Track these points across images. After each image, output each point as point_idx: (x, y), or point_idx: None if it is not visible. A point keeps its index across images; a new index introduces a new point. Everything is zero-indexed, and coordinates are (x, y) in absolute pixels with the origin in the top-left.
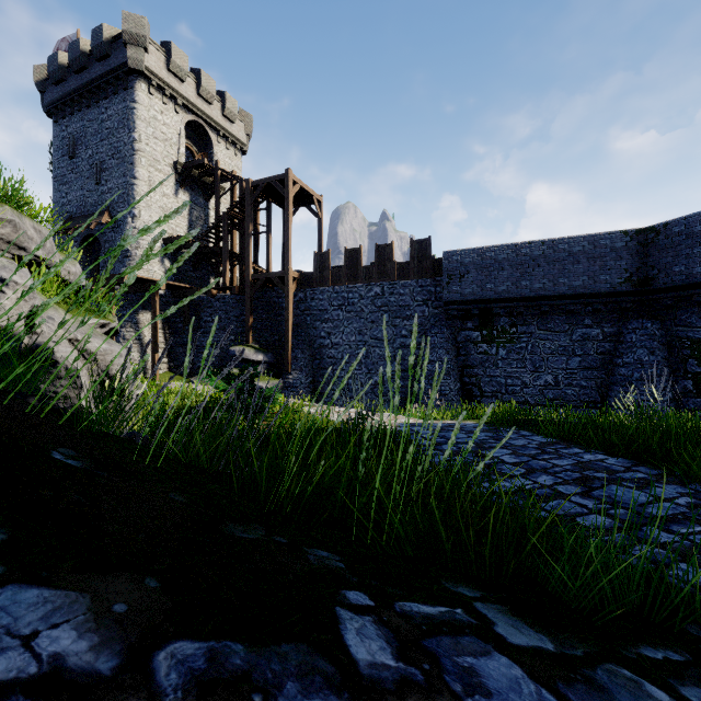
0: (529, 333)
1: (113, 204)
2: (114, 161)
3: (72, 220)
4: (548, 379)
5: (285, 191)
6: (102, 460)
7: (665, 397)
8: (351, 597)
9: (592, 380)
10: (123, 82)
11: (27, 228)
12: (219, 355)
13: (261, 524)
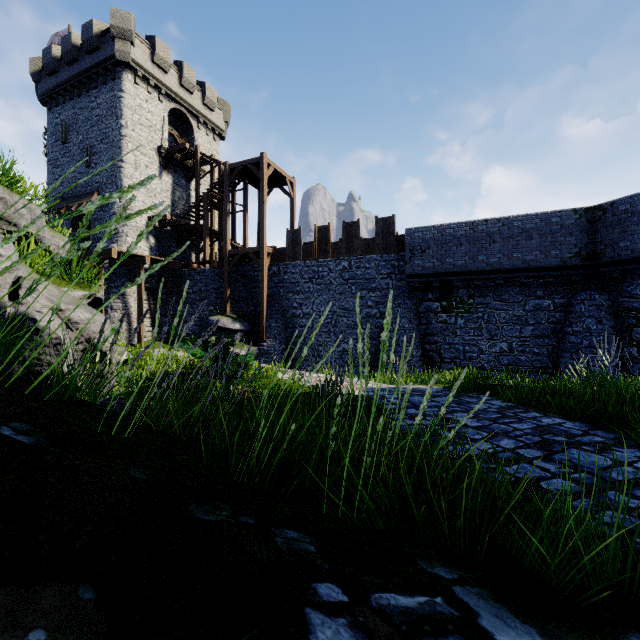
0: (485, 304)
1: (102, 185)
2: (103, 146)
3: (65, 200)
4: (503, 346)
5: (260, 173)
6: (60, 434)
7: (612, 363)
8: (322, 592)
9: (543, 347)
10: (111, 73)
11: (18, 205)
12: (199, 324)
13: (227, 501)
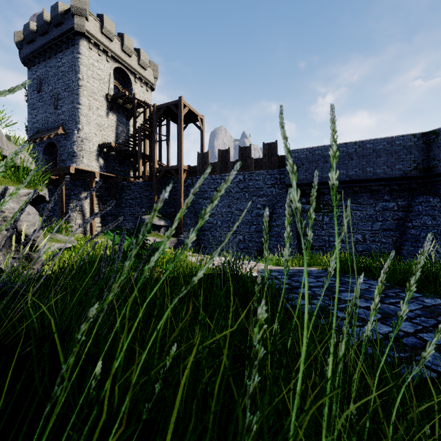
0: (345, 206)
1: (65, 121)
2: (66, 93)
3: (39, 133)
4: (358, 237)
5: (178, 111)
6: None
7: None
8: None
9: (389, 238)
10: (71, 41)
11: None
12: (135, 221)
13: None
